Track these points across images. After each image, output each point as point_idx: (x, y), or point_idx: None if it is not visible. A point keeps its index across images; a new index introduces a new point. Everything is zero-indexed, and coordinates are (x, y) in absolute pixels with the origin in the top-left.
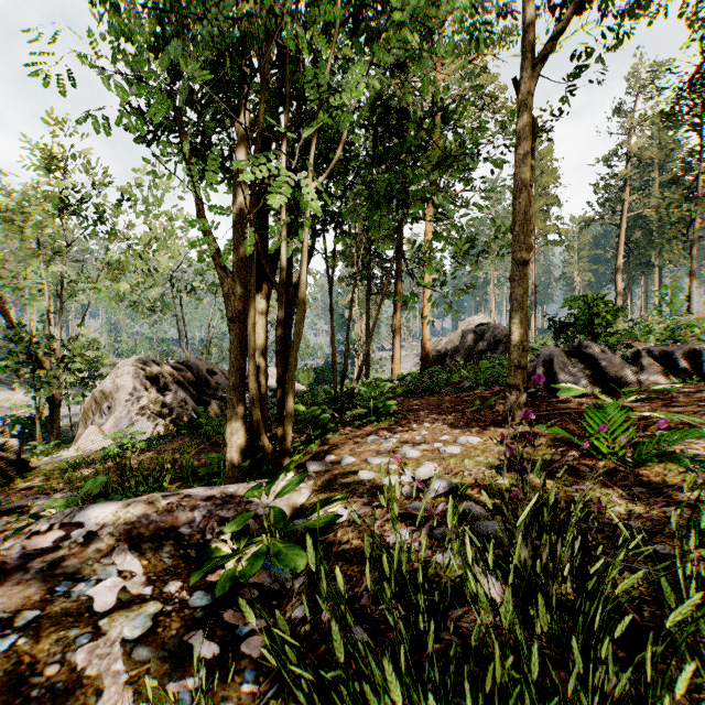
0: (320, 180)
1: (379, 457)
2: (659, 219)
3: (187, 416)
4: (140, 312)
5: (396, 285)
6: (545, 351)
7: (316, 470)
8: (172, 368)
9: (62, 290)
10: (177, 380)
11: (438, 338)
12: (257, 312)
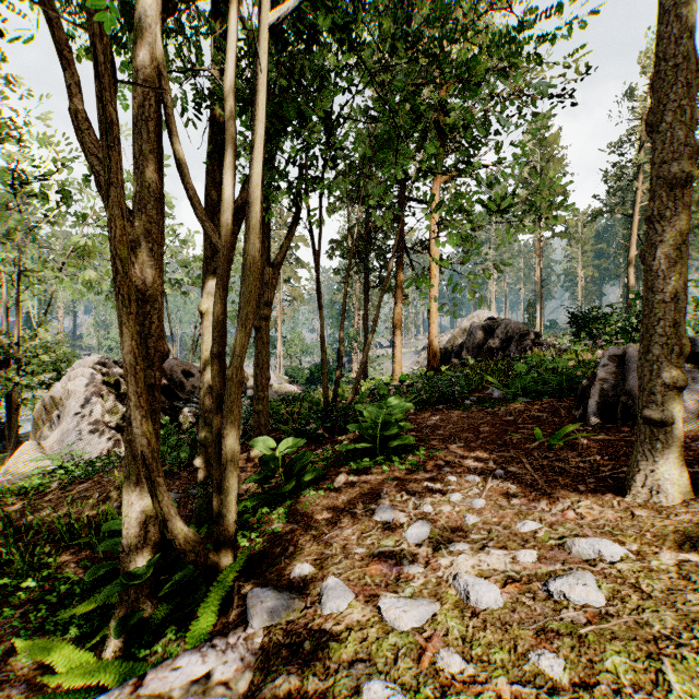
0: (281, 11)
1: (408, 603)
2: None
3: None
4: None
5: (397, 276)
6: (636, 353)
7: (265, 625)
8: None
9: (19, 280)
10: None
11: (439, 335)
12: (208, 294)
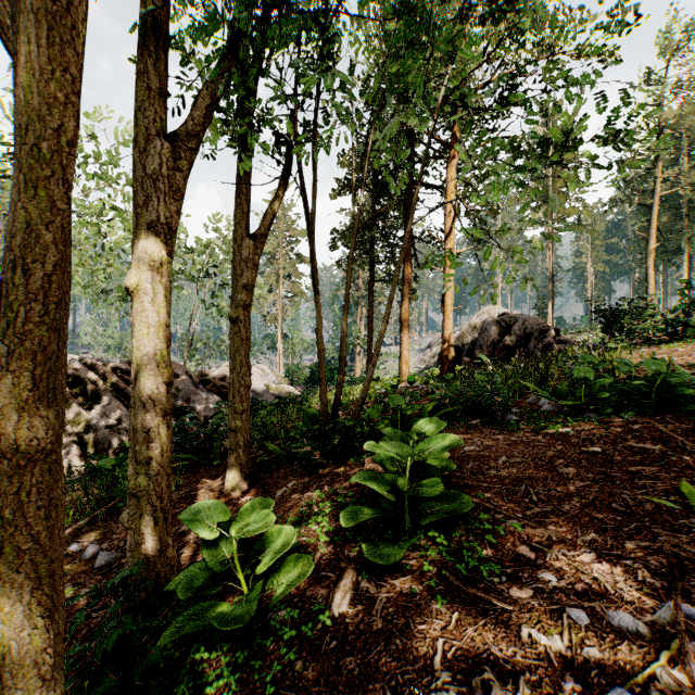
0: None
1: None
2: (687, 202)
3: (116, 442)
4: (110, 302)
5: (404, 268)
6: None
7: None
8: (115, 370)
9: None
10: (116, 387)
11: None
12: (138, 262)
